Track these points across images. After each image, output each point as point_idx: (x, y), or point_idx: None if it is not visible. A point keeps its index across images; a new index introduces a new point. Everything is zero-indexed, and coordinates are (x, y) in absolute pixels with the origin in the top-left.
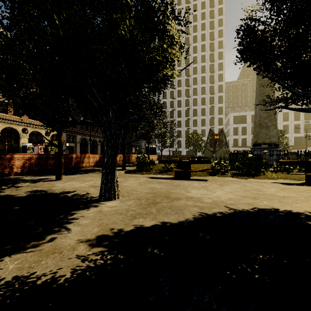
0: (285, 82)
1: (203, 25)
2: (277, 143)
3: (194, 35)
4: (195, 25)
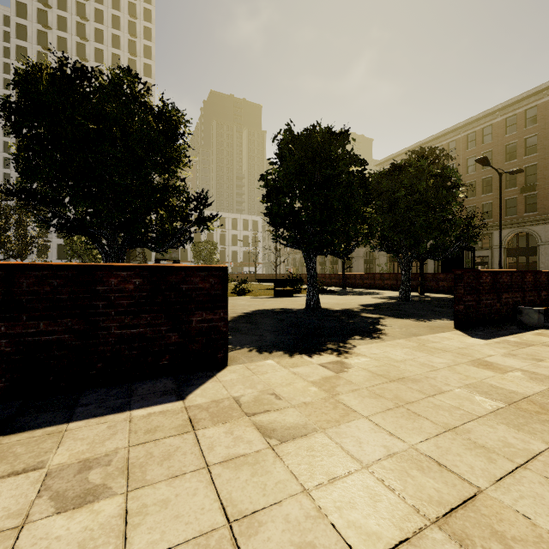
0: (54, 214)
1: (117, 40)
2: (178, 260)
3: (98, 48)
4: (100, 29)
